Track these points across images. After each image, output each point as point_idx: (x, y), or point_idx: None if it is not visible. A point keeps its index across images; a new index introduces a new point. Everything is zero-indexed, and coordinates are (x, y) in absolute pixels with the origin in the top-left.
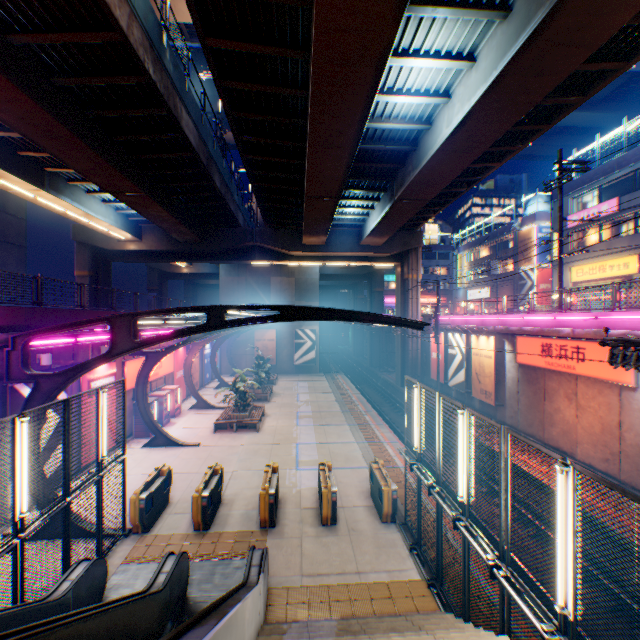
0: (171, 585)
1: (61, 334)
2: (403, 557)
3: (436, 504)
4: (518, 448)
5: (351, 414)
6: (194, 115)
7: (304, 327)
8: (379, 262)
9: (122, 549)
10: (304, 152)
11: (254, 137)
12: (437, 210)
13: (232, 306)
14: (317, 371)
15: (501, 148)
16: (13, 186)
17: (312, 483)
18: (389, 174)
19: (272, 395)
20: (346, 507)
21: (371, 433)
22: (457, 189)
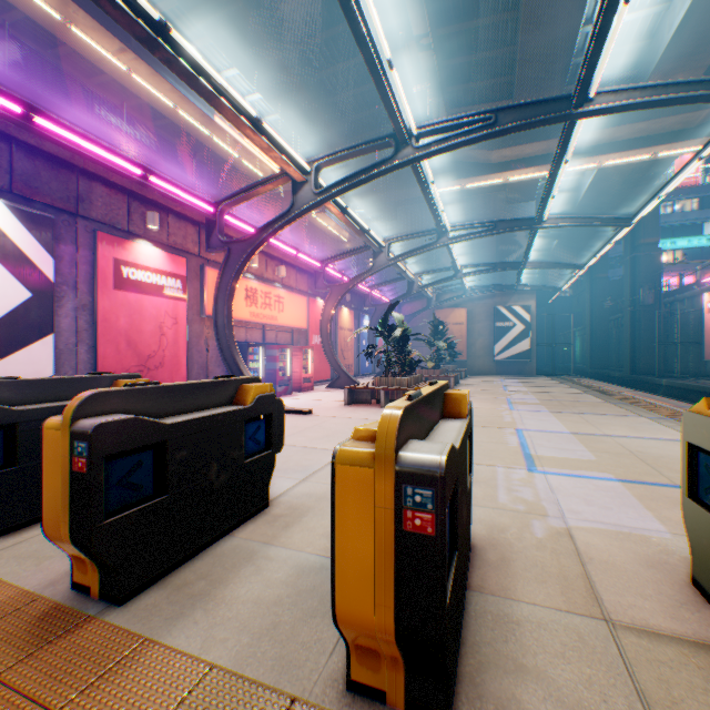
0: None
1: None
2: None
3: None
4: None
5: (638, 407)
6: None
7: (509, 304)
8: (674, 142)
9: None
10: None
11: None
12: None
13: None
14: (532, 373)
15: None
16: (93, 44)
17: (612, 517)
18: None
19: (457, 385)
20: None
21: None
22: None
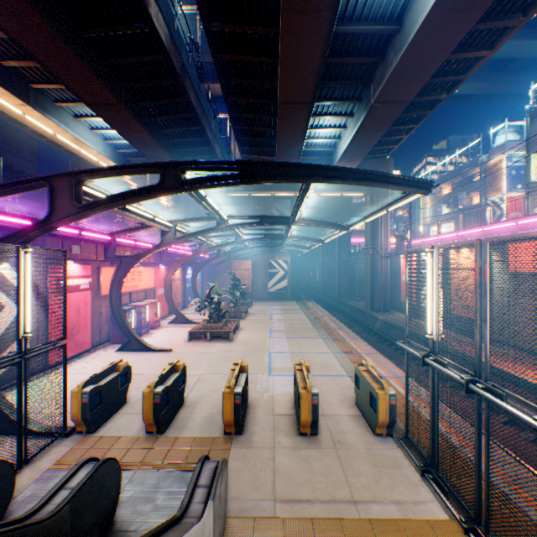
0: (74, 509)
1: (13, 214)
2: (414, 483)
3: (476, 409)
4: (517, 363)
5: (324, 330)
6: (165, 12)
7: (277, 258)
8: (348, 191)
9: (56, 451)
10: (277, 47)
11: (224, 24)
12: (410, 130)
13: (190, 162)
14: (289, 298)
15: (499, 23)
16: None
17: (286, 389)
18: (365, 76)
19: (247, 315)
20: (327, 415)
21: (346, 345)
22: (436, 96)
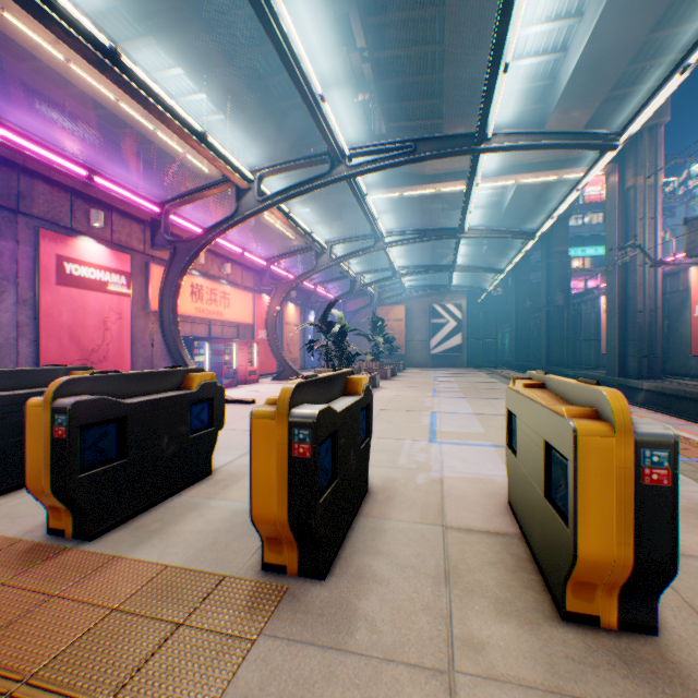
0: None
1: None
2: None
3: None
4: None
5: None
6: None
7: (444, 303)
8: (574, 168)
9: None
10: None
11: None
12: None
13: None
14: (463, 365)
15: None
16: (28, 31)
17: (476, 469)
18: None
19: (395, 376)
20: None
21: None
22: None
